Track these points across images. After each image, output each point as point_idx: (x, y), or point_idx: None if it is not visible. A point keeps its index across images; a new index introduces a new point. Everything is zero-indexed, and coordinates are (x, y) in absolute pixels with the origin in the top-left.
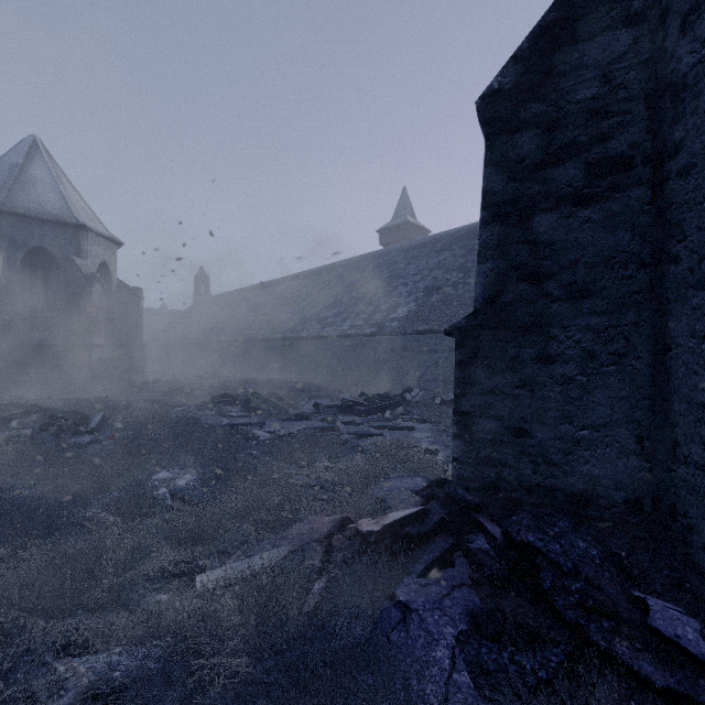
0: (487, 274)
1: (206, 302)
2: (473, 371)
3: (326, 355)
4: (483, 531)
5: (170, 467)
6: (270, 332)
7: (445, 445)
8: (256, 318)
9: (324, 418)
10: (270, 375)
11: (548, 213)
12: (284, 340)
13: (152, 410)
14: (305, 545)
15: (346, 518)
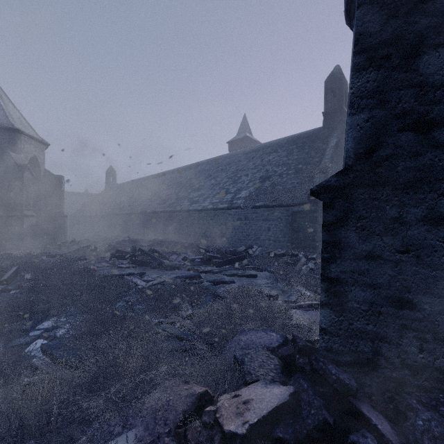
0: (361, 126)
1: (113, 188)
2: (344, 234)
3: (193, 222)
4: (371, 430)
5: (55, 316)
6: (155, 207)
7: (282, 290)
8: (146, 198)
9: (190, 268)
10: (155, 236)
11: (439, 49)
12: (165, 213)
13: (58, 264)
14: (155, 441)
15: (204, 393)
